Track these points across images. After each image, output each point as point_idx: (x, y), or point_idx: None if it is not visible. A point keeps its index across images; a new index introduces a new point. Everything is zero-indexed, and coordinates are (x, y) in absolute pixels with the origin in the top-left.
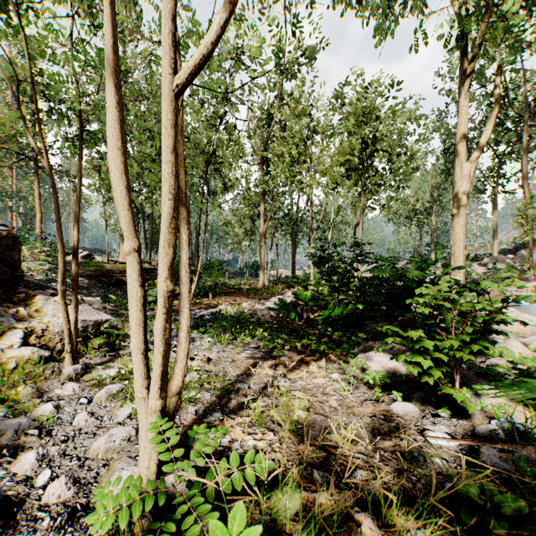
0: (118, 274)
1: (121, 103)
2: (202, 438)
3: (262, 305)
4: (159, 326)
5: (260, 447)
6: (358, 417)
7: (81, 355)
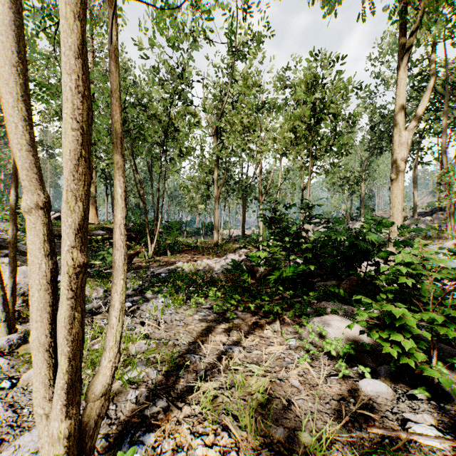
0: None
1: (18, 4)
2: None
3: (216, 262)
4: (62, 316)
5: None
6: (325, 401)
7: (27, 320)
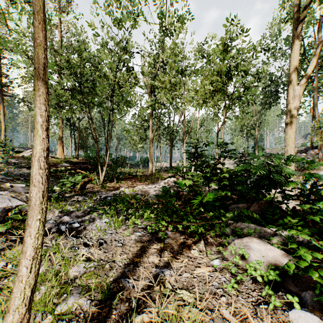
0: (52, 165)
1: None
2: None
3: (150, 187)
4: None
5: None
6: None
7: None
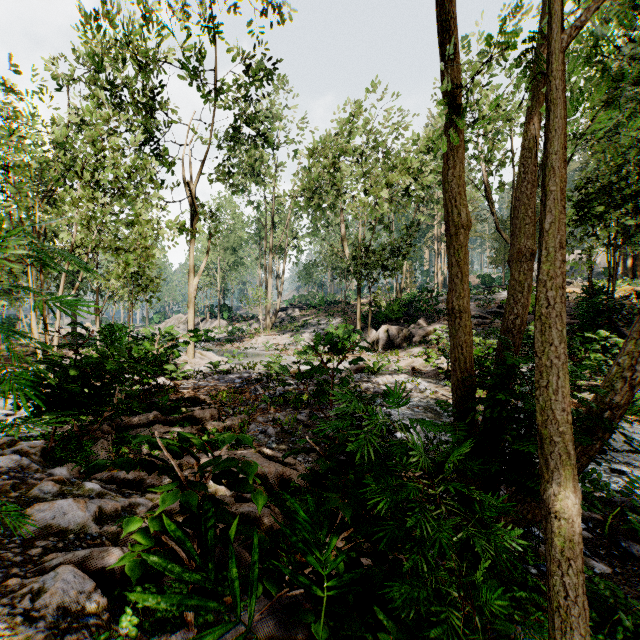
0: None
1: None
2: None
3: None
4: None
5: None
6: None
7: None
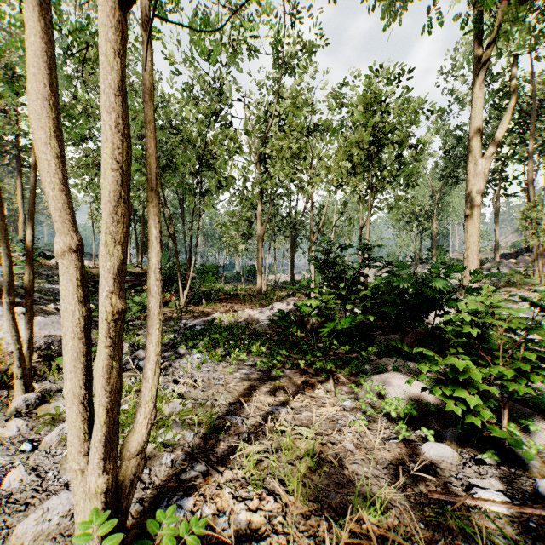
0: None
1: (50, 33)
2: (163, 544)
3: (259, 313)
4: (100, 365)
5: (255, 524)
6: (383, 466)
7: (43, 378)
